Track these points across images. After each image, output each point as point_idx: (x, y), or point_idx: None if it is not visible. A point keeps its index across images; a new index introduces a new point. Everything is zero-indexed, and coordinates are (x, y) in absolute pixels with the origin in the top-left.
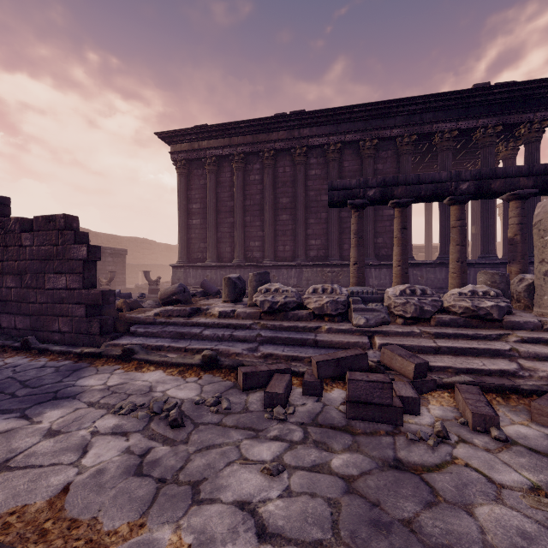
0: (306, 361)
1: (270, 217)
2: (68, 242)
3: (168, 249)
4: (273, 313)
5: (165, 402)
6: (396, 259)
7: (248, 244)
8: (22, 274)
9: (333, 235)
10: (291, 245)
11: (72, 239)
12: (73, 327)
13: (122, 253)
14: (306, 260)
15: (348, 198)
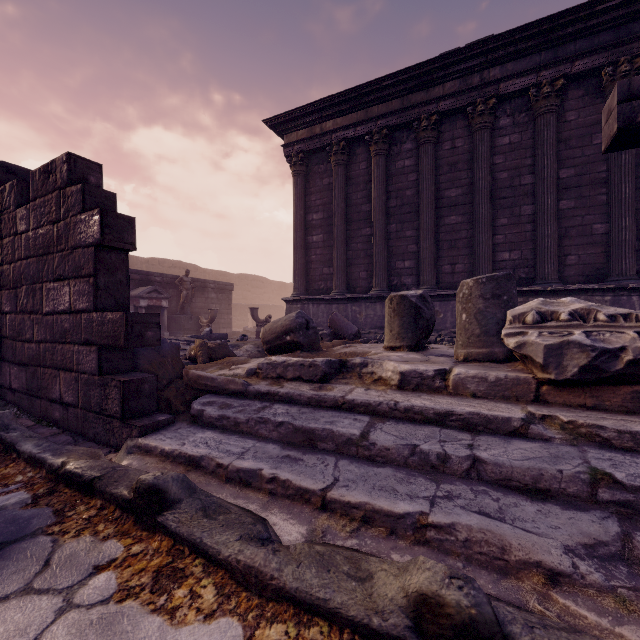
0: None
1: (429, 220)
2: (72, 211)
3: (281, 288)
4: (589, 387)
5: None
6: None
7: (393, 265)
8: (17, 287)
9: (547, 240)
10: (465, 263)
11: (77, 202)
12: (79, 395)
13: (227, 287)
14: None
15: None
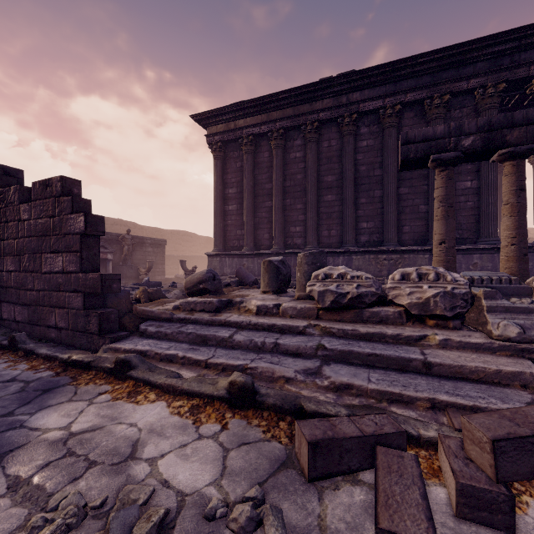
0: (419, 407)
1: (313, 197)
2: (64, 212)
3: (207, 241)
4: (338, 311)
5: (145, 502)
6: (508, 235)
7: (288, 229)
8: (21, 255)
9: (390, 215)
10: (337, 229)
11: (68, 207)
12: (69, 322)
13: (161, 243)
14: (355, 246)
15: (430, 152)
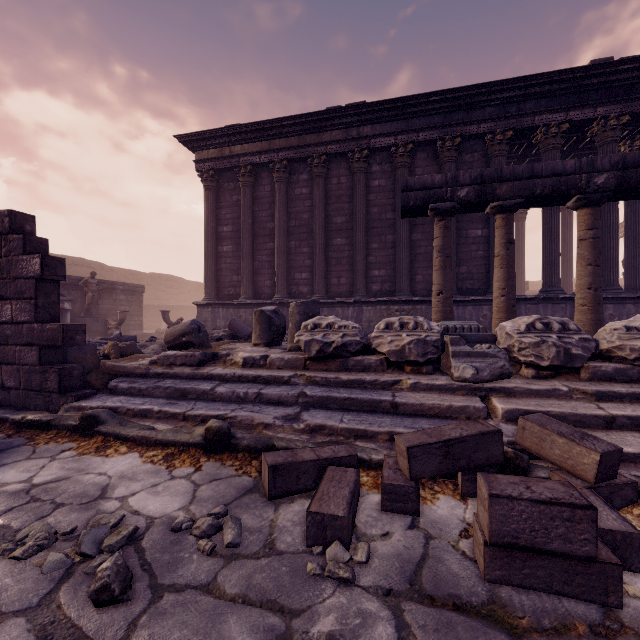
0: (380, 440)
1: (320, 240)
2: (14, 252)
3: (198, 288)
4: (325, 360)
5: (115, 525)
6: (499, 287)
7: (293, 276)
8: None
9: (402, 262)
10: (348, 277)
11: (20, 247)
12: (21, 380)
13: (137, 289)
14: (366, 296)
15: (429, 201)
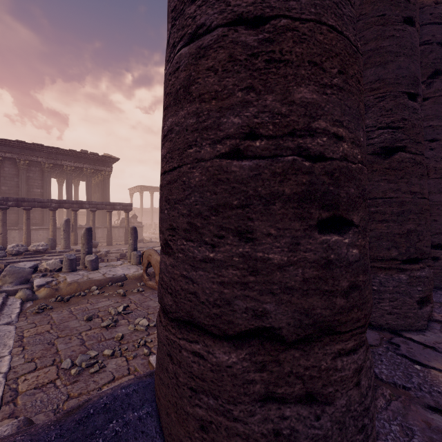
0: None
1: None
2: None
3: None
4: None
5: None
6: (25, 231)
7: None
8: None
9: None
10: None
11: None
12: None
13: None
14: None
15: None
